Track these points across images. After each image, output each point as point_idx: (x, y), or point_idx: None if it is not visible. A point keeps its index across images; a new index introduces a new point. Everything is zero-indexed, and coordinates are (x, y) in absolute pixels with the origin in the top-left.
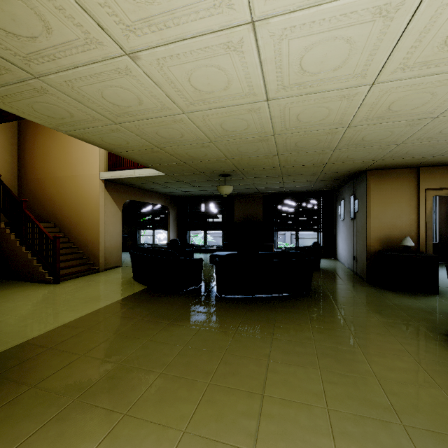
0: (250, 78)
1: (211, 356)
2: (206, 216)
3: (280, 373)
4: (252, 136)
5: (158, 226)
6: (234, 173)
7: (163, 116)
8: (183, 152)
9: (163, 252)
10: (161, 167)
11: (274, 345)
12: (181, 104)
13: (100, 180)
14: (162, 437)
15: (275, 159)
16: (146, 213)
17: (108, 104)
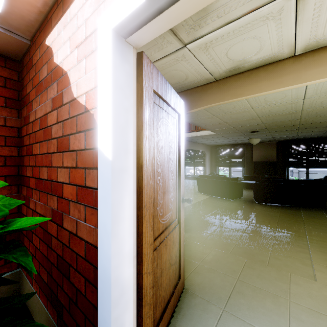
0: (297, 94)
1: (270, 224)
2: (231, 157)
3: (314, 233)
4: (286, 112)
5: (197, 164)
6: (262, 130)
7: (240, 110)
8: (237, 123)
9: (221, 177)
10: (217, 130)
11: (306, 224)
12: (253, 106)
13: None
14: (264, 239)
15: (297, 121)
16: (189, 156)
17: (218, 110)
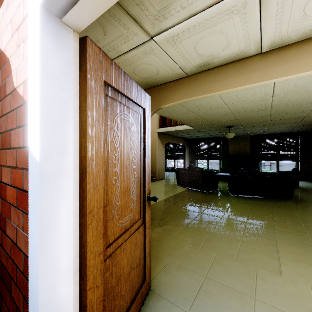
0: (266, 91)
1: (242, 215)
2: (208, 151)
3: (281, 224)
4: (257, 109)
5: (177, 157)
6: (236, 125)
7: (214, 106)
8: (212, 118)
9: (198, 170)
10: (194, 125)
11: (274, 216)
12: (226, 102)
13: (156, 133)
14: (235, 232)
15: (267, 117)
16: (170, 149)
17: (193, 105)
